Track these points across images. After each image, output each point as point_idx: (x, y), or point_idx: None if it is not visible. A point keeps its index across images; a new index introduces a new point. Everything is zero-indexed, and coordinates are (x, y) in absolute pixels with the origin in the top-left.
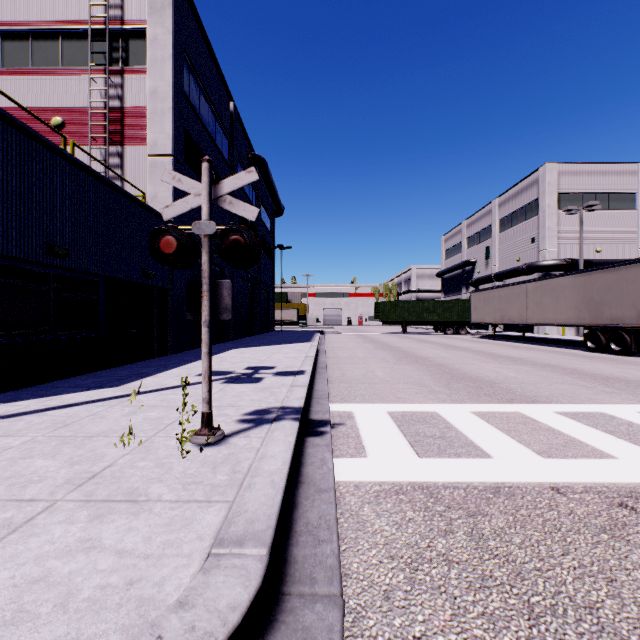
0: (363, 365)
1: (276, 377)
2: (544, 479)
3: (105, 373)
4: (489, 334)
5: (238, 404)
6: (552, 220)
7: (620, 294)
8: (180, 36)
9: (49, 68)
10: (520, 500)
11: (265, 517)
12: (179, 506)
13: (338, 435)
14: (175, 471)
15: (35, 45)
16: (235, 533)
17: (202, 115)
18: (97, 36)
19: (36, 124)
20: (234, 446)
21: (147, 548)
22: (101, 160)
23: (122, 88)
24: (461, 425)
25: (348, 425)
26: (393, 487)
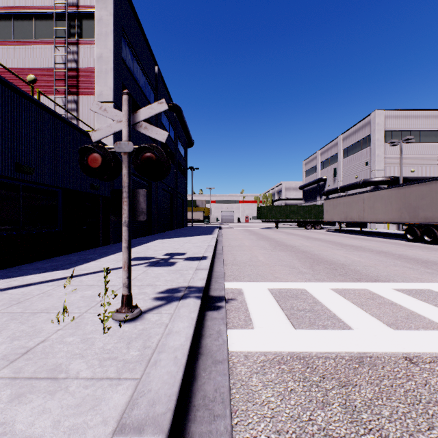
0: (249, 252)
1: (186, 261)
2: (397, 349)
3: (61, 258)
4: (336, 229)
5: (155, 284)
6: (380, 149)
7: (431, 201)
8: (119, 17)
9: (25, 40)
10: (381, 370)
11: (166, 398)
12: (92, 384)
13: (231, 309)
14: (96, 346)
15: (15, 24)
16: (137, 417)
17: (135, 75)
18: (60, 17)
19: (16, 80)
20: (148, 322)
21: (53, 435)
22: (62, 105)
23: (77, 54)
24: (325, 300)
25: (239, 300)
26: (276, 357)
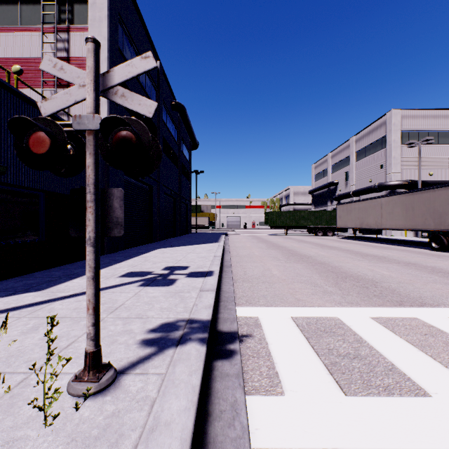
0: (260, 263)
1: (188, 278)
2: None
3: (41, 274)
4: (349, 236)
5: (146, 315)
6: (396, 151)
7: None
8: (115, 2)
9: (10, 26)
10: None
11: None
12: None
13: (247, 353)
14: None
15: None
16: None
17: None
18: (48, 1)
19: None
20: (123, 395)
21: None
22: None
23: (68, 42)
24: (370, 337)
25: (256, 337)
26: None
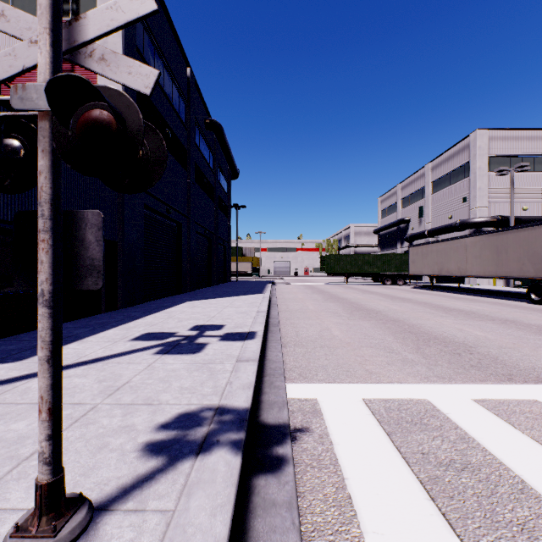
0: (317, 320)
1: (222, 343)
2: None
3: (29, 336)
4: (425, 285)
5: (159, 399)
6: (483, 181)
7: None
8: None
9: None
10: None
11: None
12: None
13: (304, 461)
14: None
15: None
16: None
17: None
18: None
19: None
20: None
21: None
22: None
23: None
24: (479, 433)
25: (316, 433)
26: None
